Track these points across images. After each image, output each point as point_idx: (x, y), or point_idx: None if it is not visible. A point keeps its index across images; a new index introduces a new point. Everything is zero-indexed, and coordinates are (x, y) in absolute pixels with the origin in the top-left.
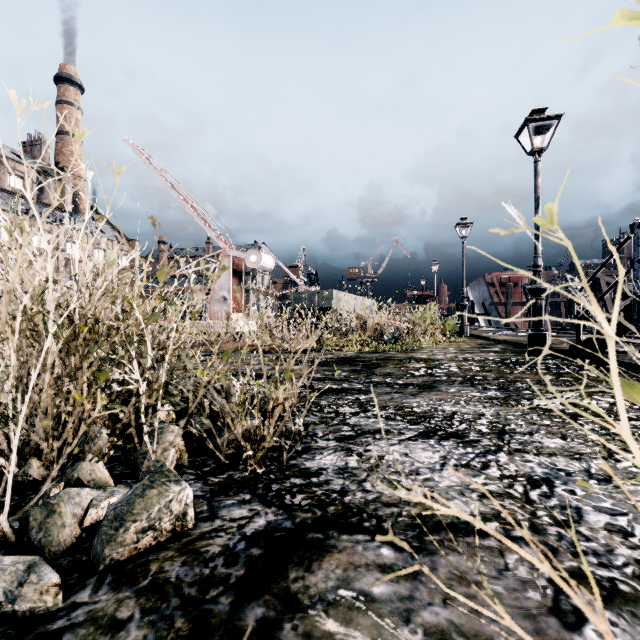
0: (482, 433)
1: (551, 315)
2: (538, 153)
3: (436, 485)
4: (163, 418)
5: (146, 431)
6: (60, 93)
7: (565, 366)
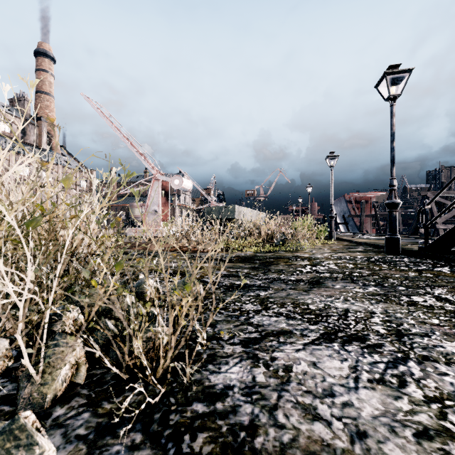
0: (381, 335)
1: None
2: (393, 99)
3: (358, 415)
4: (69, 324)
5: (26, 353)
6: (38, 63)
7: (420, 263)
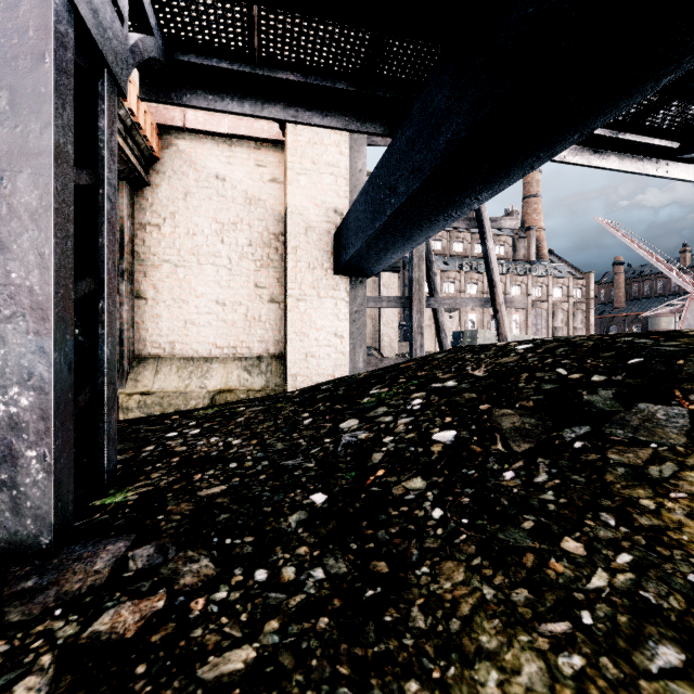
0: None
1: None
2: None
3: None
4: None
5: None
6: None
7: None
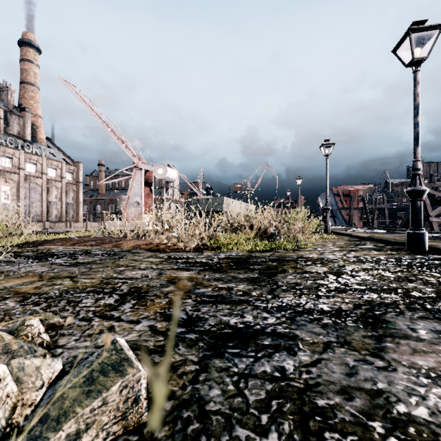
0: None
1: (376, 217)
2: (416, 64)
3: None
4: None
5: None
6: (22, 53)
7: None
